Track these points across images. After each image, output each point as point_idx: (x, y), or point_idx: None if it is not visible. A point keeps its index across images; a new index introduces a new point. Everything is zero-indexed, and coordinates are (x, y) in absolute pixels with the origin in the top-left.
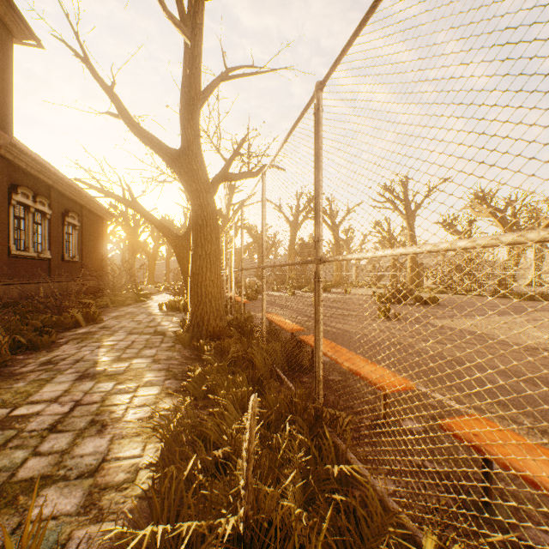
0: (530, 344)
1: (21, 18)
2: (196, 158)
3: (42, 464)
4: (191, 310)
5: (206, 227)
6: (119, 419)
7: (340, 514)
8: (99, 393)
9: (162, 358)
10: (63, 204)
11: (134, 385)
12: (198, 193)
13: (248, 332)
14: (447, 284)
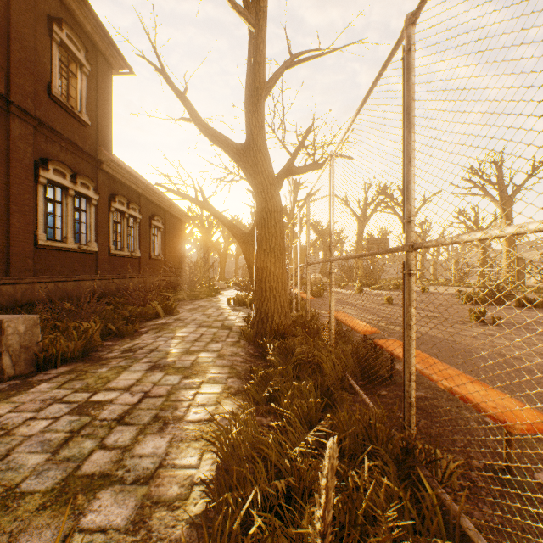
0: None
1: (118, 51)
2: (260, 150)
3: (105, 459)
4: (255, 306)
5: (270, 221)
6: (180, 417)
7: None
8: (165, 385)
9: (227, 353)
10: (150, 209)
11: (198, 381)
12: (262, 186)
13: (314, 331)
14: None
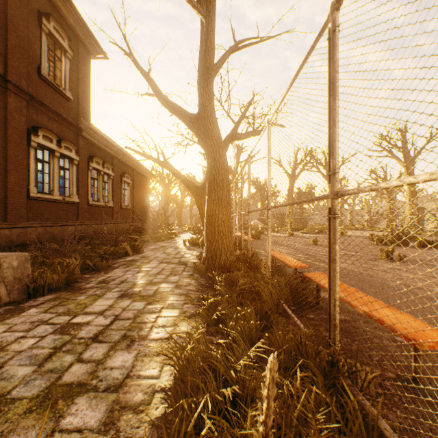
0: None
1: (95, 40)
2: (210, 119)
3: (81, 371)
4: (206, 246)
5: (218, 176)
6: (145, 336)
7: None
8: (132, 310)
9: (183, 284)
10: (121, 168)
11: (159, 306)
12: (212, 148)
13: (254, 266)
14: None
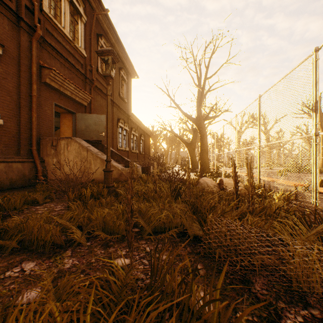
0: None
1: (135, 71)
2: (201, 120)
3: None
4: (200, 167)
5: (204, 141)
6: None
7: None
8: None
9: (194, 177)
10: (140, 132)
11: None
12: (202, 131)
13: (218, 173)
14: None
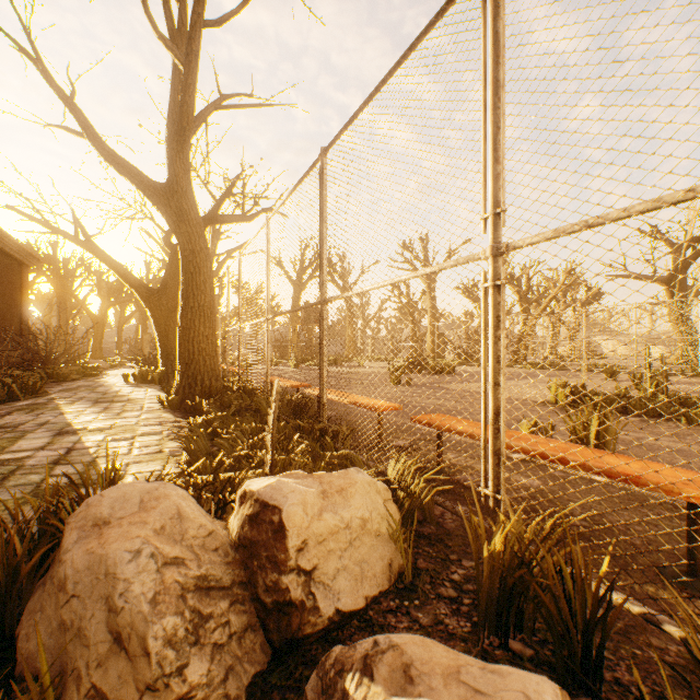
0: (519, 397)
1: None
2: (186, 196)
3: (65, 480)
4: (181, 370)
5: (199, 276)
6: (127, 454)
7: (336, 466)
8: (91, 442)
9: (151, 418)
10: None
11: (129, 436)
12: (189, 236)
13: (249, 392)
14: (467, 355)
